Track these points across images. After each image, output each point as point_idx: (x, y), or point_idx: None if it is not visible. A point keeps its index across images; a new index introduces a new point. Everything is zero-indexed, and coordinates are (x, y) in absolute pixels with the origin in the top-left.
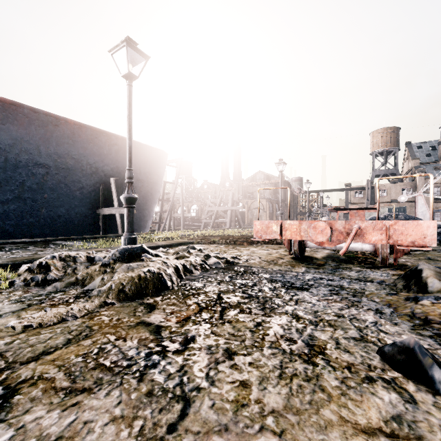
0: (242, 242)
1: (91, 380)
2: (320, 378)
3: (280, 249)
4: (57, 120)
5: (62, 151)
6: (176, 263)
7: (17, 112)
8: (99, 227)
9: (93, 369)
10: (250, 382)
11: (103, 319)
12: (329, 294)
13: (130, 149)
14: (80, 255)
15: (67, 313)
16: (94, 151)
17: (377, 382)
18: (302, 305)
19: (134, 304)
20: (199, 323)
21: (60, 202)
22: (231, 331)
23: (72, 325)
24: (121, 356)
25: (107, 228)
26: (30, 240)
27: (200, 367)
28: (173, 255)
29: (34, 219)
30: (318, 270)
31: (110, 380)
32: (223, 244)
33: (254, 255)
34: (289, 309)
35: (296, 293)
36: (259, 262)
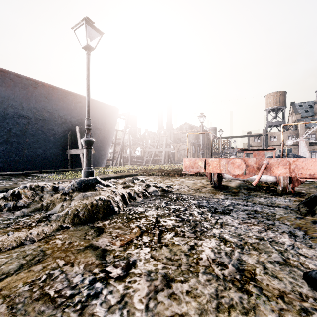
0: (173, 175)
1: (32, 315)
2: (257, 310)
3: (203, 180)
4: (36, 84)
5: (39, 106)
6: (123, 192)
7: (5, 77)
8: (68, 163)
9: (36, 300)
10: (189, 316)
11: (57, 243)
12: (247, 218)
13: (88, 103)
14: (47, 186)
15: (26, 237)
16: (63, 106)
17: (314, 316)
18: (226, 228)
19: (86, 227)
20: (140, 247)
21: (39, 145)
22: (168, 254)
23: (28, 249)
24: (66, 284)
25: (74, 164)
26: (14, 173)
27: (140, 297)
28: (121, 184)
29: (18, 157)
30: (234, 197)
31: (50, 315)
32: (159, 176)
33: (183, 185)
34: (217, 232)
35: (220, 217)
36: (188, 190)
